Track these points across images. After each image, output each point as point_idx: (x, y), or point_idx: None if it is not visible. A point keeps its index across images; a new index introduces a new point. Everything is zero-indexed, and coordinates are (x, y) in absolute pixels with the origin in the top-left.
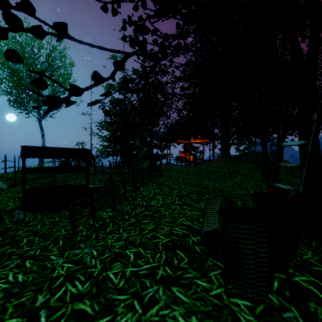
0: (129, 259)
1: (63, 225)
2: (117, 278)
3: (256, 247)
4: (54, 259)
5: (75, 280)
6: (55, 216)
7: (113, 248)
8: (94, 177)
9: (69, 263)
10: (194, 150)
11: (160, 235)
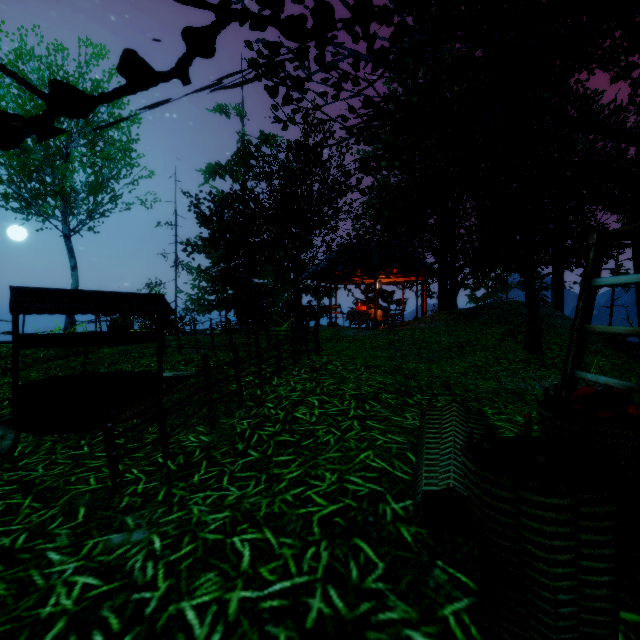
0: (238, 562)
1: (95, 465)
2: (205, 625)
3: (578, 558)
4: (55, 561)
5: (95, 631)
6: (83, 442)
7: (202, 531)
8: (178, 354)
9: (89, 574)
10: (384, 299)
11: (315, 496)
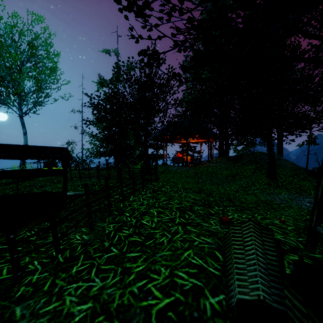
0: None
1: None
2: None
3: None
4: None
5: None
6: None
7: None
8: (79, 181)
9: None
10: (191, 150)
11: (154, 288)
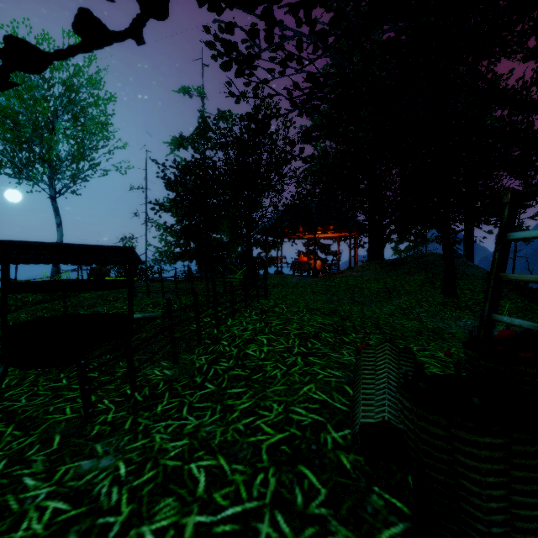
0: (194, 488)
1: (71, 396)
2: None
3: (510, 493)
4: (30, 486)
5: None
6: (62, 375)
7: (163, 458)
8: (147, 298)
9: (59, 498)
10: (323, 251)
11: (264, 425)
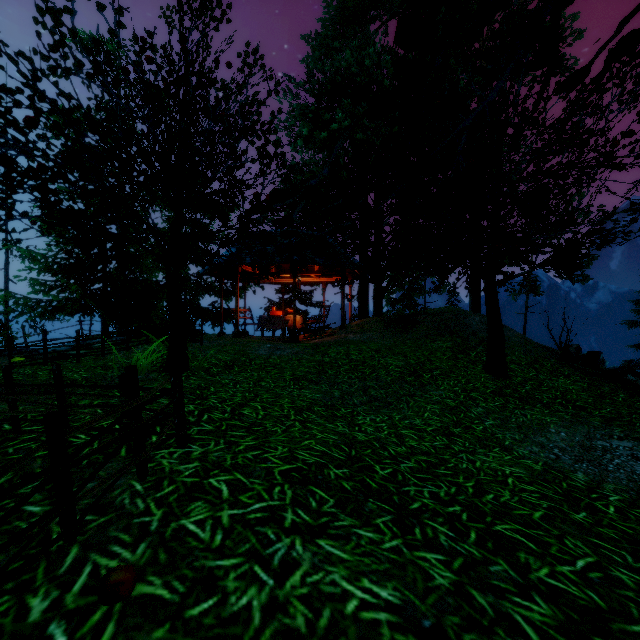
0: None
1: None
2: None
3: None
4: None
5: None
6: None
7: None
8: None
9: None
10: (302, 301)
11: None
